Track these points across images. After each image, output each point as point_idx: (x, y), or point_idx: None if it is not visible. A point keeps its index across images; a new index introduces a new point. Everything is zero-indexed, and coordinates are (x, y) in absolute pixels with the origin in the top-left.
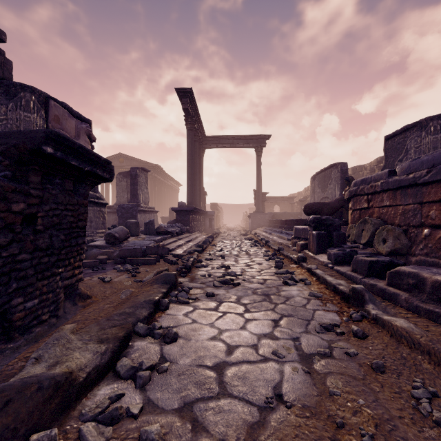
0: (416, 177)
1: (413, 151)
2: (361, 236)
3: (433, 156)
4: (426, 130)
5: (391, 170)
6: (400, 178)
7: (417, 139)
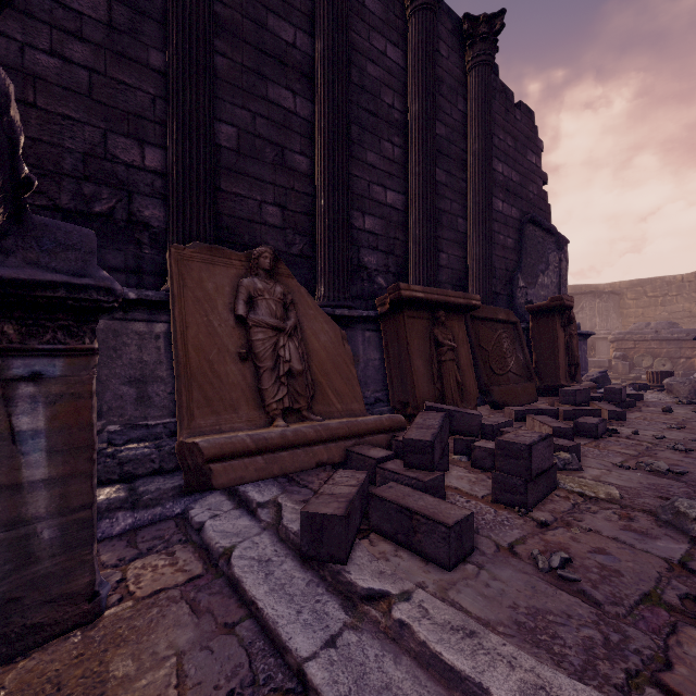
0: (679, 337)
1: (588, 309)
2: (642, 364)
3: (688, 329)
4: (600, 299)
5: (656, 330)
6: (668, 336)
7: (591, 302)
